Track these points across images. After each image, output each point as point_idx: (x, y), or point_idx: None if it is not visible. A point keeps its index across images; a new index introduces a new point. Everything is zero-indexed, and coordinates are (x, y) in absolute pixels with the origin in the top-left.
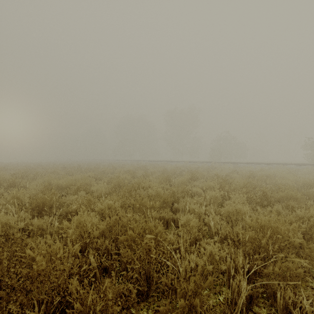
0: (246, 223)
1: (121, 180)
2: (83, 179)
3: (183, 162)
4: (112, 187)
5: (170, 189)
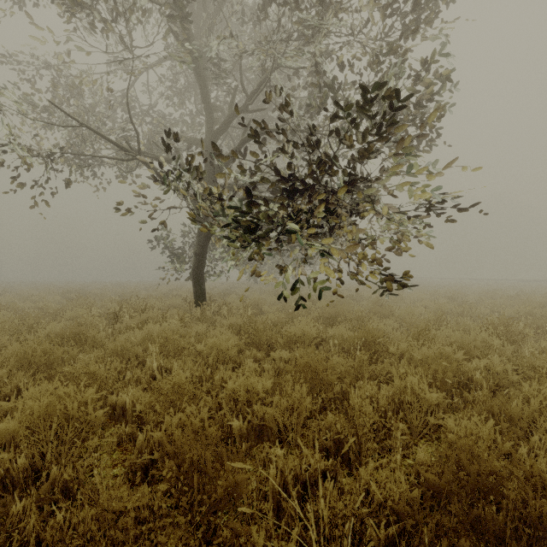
0: None
1: (496, 293)
2: (455, 291)
3: None
4: (489, 298)
5: None
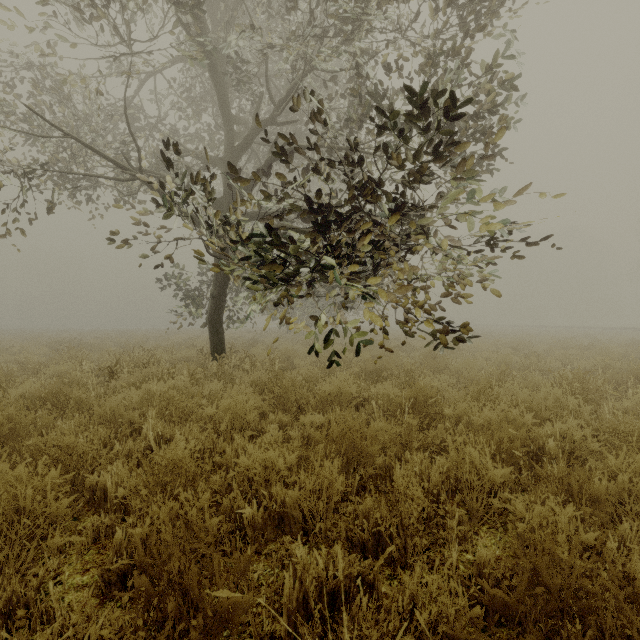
0: None
1: (567, 343)
2: (521, 341)
3: None
4: (559, 348)
5: (635, 350)
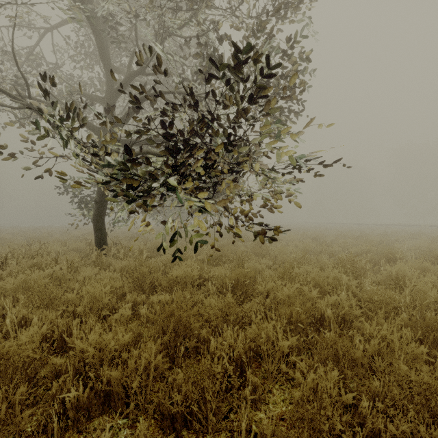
0: (420, 246)
1: (346, 234)
2: (318, 233)
3: (419, 226)
4: (341, 238)
5: (386, 239)
